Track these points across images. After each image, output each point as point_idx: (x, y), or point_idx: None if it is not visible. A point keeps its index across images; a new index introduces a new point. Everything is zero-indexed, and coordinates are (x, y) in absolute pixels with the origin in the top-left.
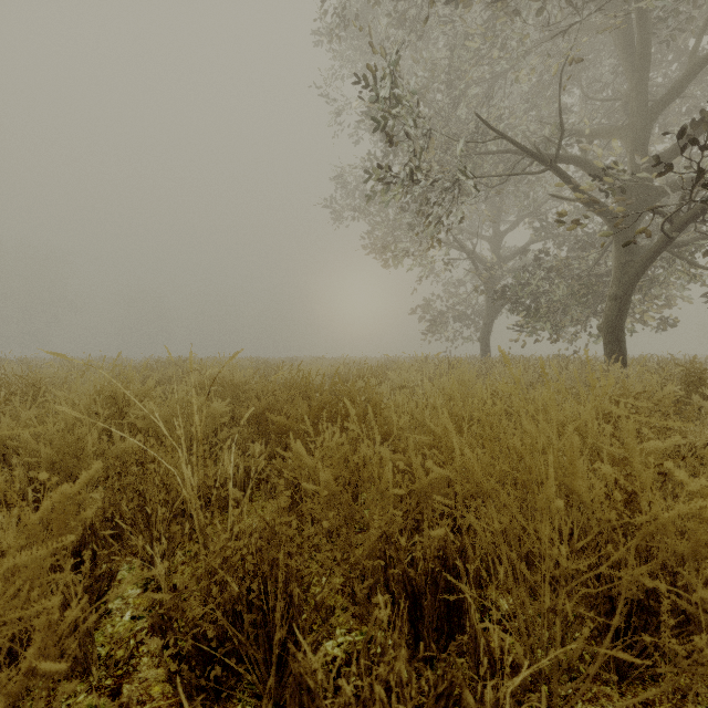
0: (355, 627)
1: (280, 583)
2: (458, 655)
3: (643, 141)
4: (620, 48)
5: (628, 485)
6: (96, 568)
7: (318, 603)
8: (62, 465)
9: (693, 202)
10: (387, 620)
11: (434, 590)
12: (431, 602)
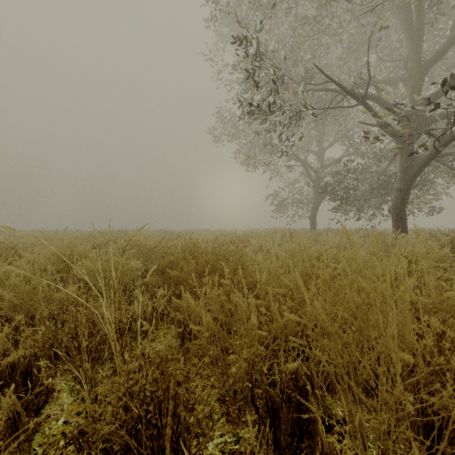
0: (229, 430)
1: (171, 406)
2: (307, 454)
3: (418, 86)
4: (403, 25)
5: (454, 335)
6: (36, 387)
7: (200, 420)
8: (21, 306)
9: (454, 126)
10: (253, 424)
11: (288, 405)
12: (287, 414)
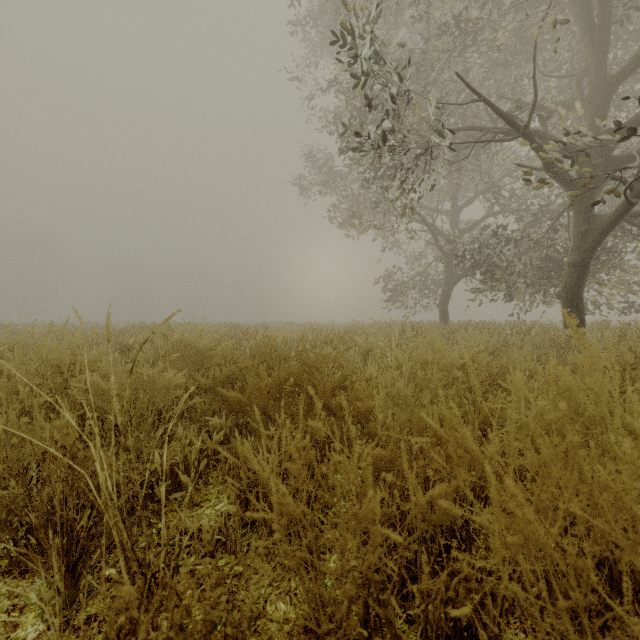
0: None
1: None
2: None
3: (602, 113)
4: (579, 23)
5: None
6: None
7: None
8: None
9: None
10: None
11: None
12: None
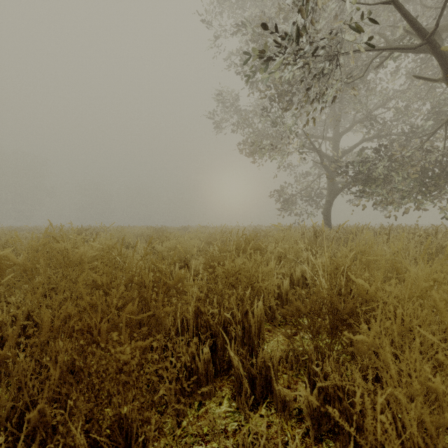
0: None
1: None
2: None
3: None
4: None
5: None
6: None
7: None
8: None
9: None
10: None
11: None
12: None
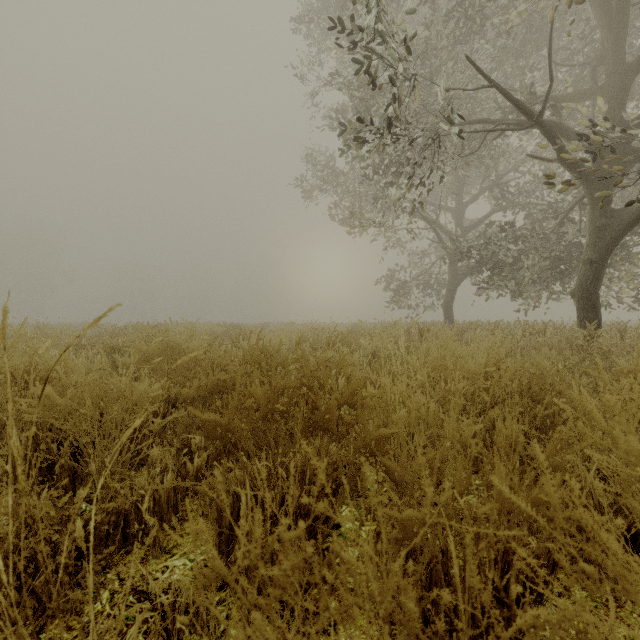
0: None
1: None
2: None
3: (620, 100)
4: (595, 6)
5: None
6: None
7: None
8: None
9: None
10: None
11: None
12: None
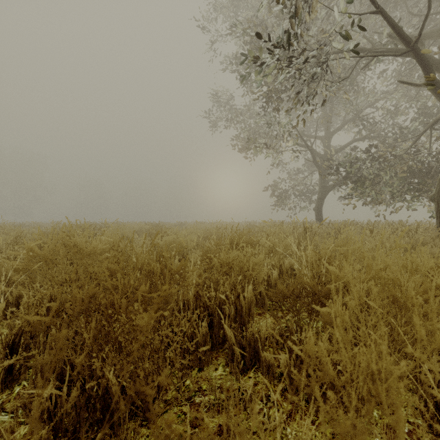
0: None
1: None
2: None
3: None
4: None
5: None
6: None
7: None
8: None
9: None
10: None
11: None
12: None
